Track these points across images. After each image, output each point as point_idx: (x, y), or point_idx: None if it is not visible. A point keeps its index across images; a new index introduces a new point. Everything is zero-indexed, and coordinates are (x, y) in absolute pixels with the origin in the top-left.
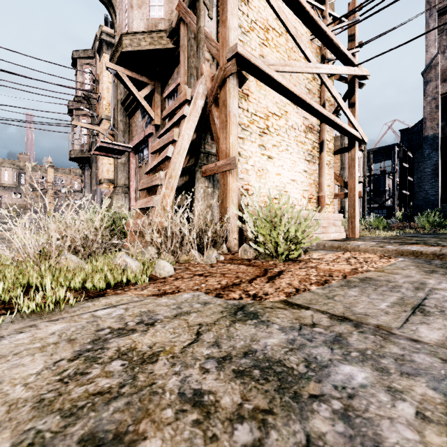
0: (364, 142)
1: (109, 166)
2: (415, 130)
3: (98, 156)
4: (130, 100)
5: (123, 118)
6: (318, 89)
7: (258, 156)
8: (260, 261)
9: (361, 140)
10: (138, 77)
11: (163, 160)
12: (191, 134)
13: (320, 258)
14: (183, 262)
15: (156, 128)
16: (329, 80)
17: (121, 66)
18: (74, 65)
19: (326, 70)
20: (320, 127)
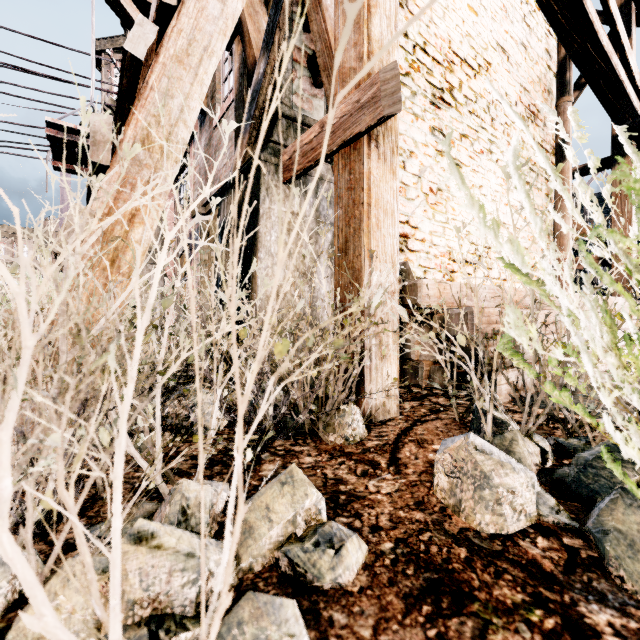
0: None
1: None
2: None
3: None
4: None
5: None
6: (545, 33)
7: (429, 155)
8: None
9: None
10: None
11: (127, 92)
12: (232, 6)
13: None
14: None
15: (200, 121)
16: None
17: None
18: (98, 65)
19: None
20: (558, 106)
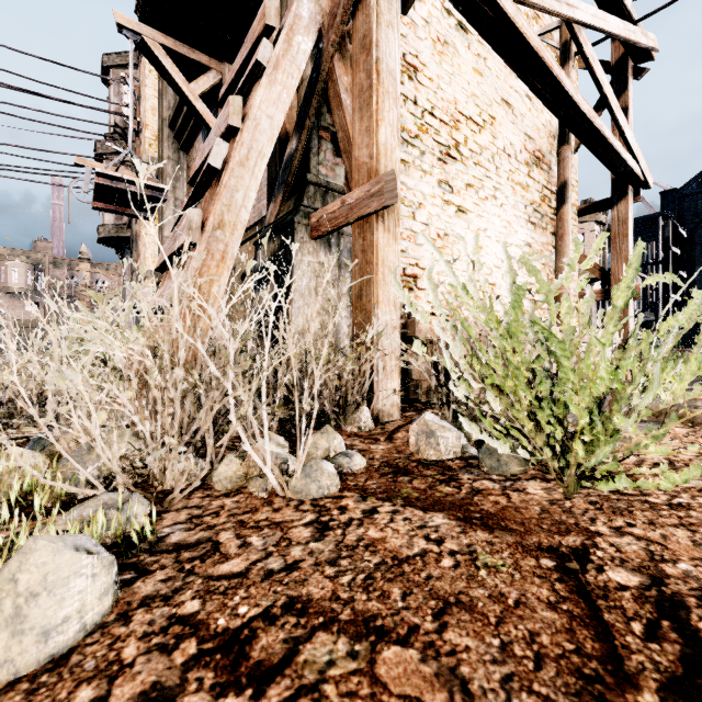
0: (646, 186)
1: (156, 248)
2: (687, 191)
3: (139, 231)
4: (184, 116)
5: (173, 153)
6: None
7: (436, 205)
8: (490, 482)
9: (641, 181)
10: (187, 53)
11: (204, 185)
12: (277, 119)
13: (671, 459)
14: (221, 489)
15: None
16: (589, 43)
17: (152, 27)
18: (106, 80)
19: (586, 17)
20: (559, 154)
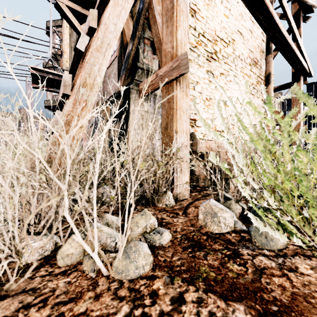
0: (310, 75)
1: None
2: None
3: None
4: None
5: None
6: None
7: (205, 83)
8: (266, 258)
9: (307, 73)
10: (80, 10)
11: (76, 62)
12: (119, 26)
13: None
14: (62, 266)
15: None
16: None
17: None
18: (48, 33)
19: None
20: (266, 59)
